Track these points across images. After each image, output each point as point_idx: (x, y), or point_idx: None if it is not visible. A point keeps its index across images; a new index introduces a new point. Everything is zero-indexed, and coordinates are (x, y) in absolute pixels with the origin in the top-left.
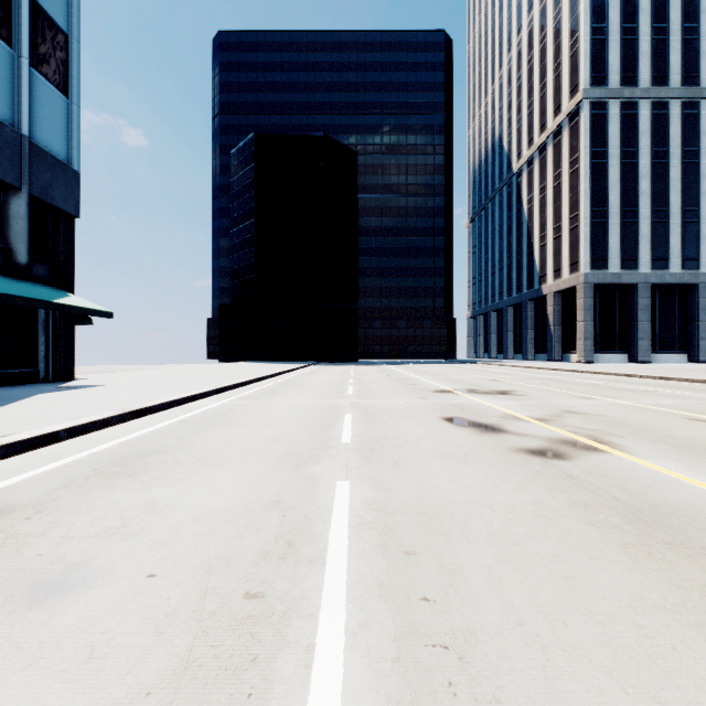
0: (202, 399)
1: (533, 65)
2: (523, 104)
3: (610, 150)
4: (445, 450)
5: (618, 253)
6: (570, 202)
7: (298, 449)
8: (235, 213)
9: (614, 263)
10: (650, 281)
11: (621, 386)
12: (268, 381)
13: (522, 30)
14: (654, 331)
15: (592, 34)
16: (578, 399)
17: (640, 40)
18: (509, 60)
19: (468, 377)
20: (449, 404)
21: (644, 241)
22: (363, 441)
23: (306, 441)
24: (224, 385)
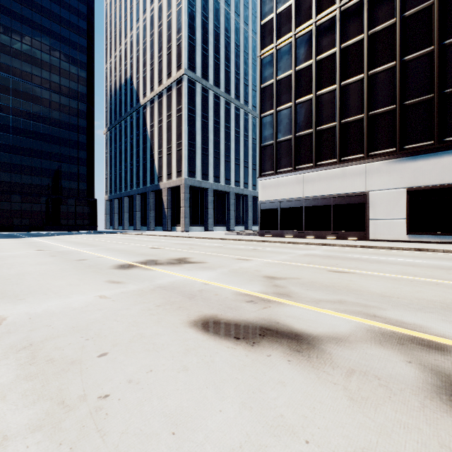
0: None
1: (154, 39)
2: (147, 61)
3: (197, 111)
4: None
5: (200, 170)
6: (177, 134)
7: None
8: None
9: (199, 175)
10: (213, 188)
11: (236, 247)
12: None
13: (147, 12)
14: (214, 214)
15: (189, 39)
16: (244, 261)
17: (209, 57)
18: (137, 27)
19: (129, 246)
20: (160, 287)
21: (211, 166)
22: None
23: None
24: None
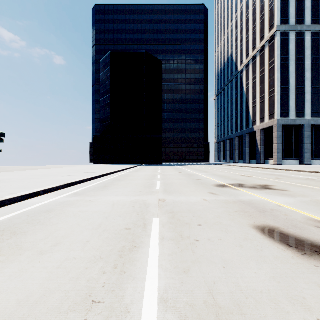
0: (43, 195)
1: (249, 17)
2: (243, 37)
3: (290, 57)
4: None
5: (294, 109)
6: (269, 83)
7: None
8: (102, 91)
9: (292, 114)
10: (310, 123)
11: None
12: (109, 176)
13: (243, 1)
14: (312, 149)
15: None
16: None
17: (305, 1)
18: (236, 16)
19: (227, 174)
20: (240, 201)
21: (308, 103)
22: None
23: None
24: (72, 181)
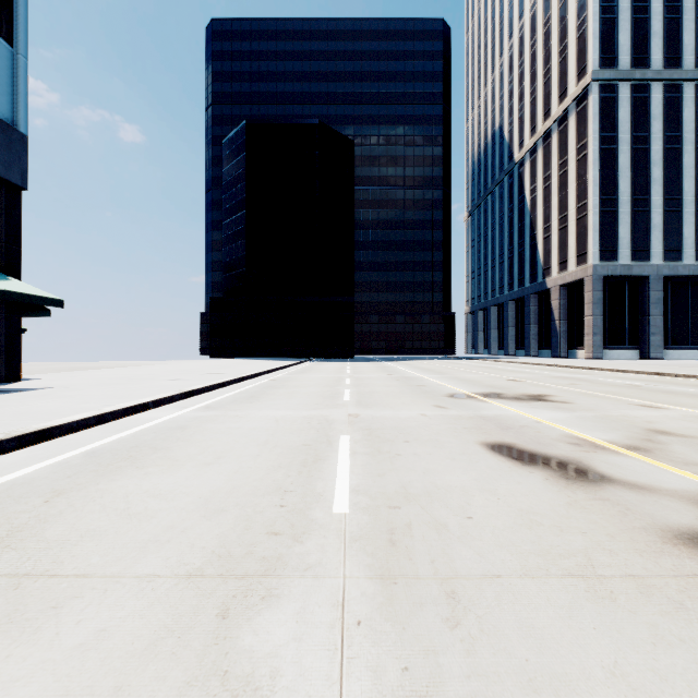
0: (154, 409)
1: (536, 50)
2: (525, 91)
3: (620, 135)
4: (536, 540)
5: (628, 243)
6: (578, 190)
7: (246, 536)
8: (227, 204)
9: (625, 254)
10: (662, 273)
11: (671, 388)
12: (252, 381)
13: (524, 14)
14: (666, 326)
15: (602, 13)
16: (644, 409)
17: (652, 19)
18: (510, 46)
19: (480, 376)
20: (480, 417)
21: (656, 230)
22: (371, 508)
23: (267, 508)
24: (192, 388)
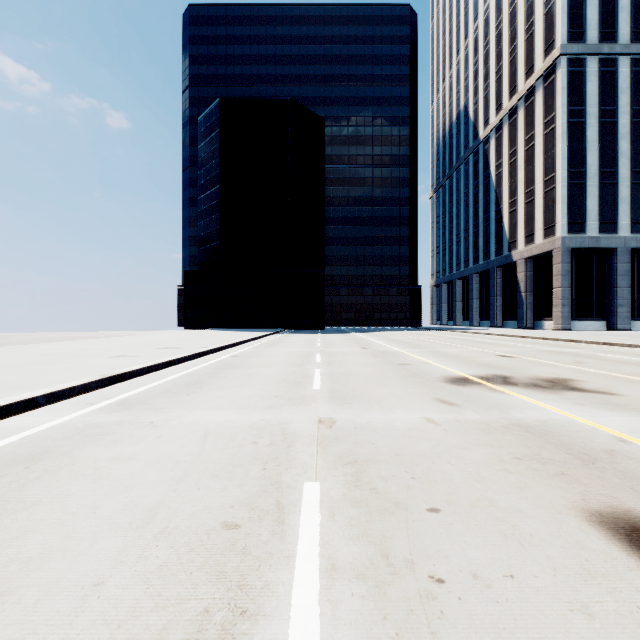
0: (42, 407)
1: (502, 30)
2: (491, 70)
3: (588, 109)
4: None
5: (596, 216)
6: (545, 164)
7: None
8: (202, 180)
9: (593, 226)
10: (630, 246)
11: None
12: (210, 357)
13: None
14: (633, 297)
15: None
16: None
17: None
18: (475, 28)
19: (463, 351)
20: (519, 426)
21: (624, 203)
22: None
23: None
24: (123, 370)
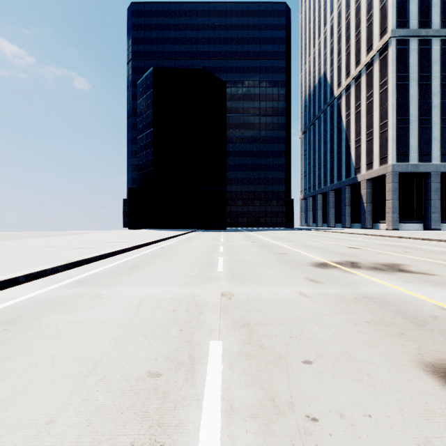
0: (22, 284)
1: (350, 20)
2: (342, 48)
3: (411, 75)
4: None
5: (416, 150)
6: (380, 113)
7: None
8: (140, 125)
9: (414, 157)
10: (440, 170)
11: None
12: (145, 248)
13: None
14: (442, 207)
15: None
16: None
17: None
18: (331, 19)
19: (324, 244)
20: (367, 298)
21: (436, 141)
22: None
23: None
24: (82, 258)
